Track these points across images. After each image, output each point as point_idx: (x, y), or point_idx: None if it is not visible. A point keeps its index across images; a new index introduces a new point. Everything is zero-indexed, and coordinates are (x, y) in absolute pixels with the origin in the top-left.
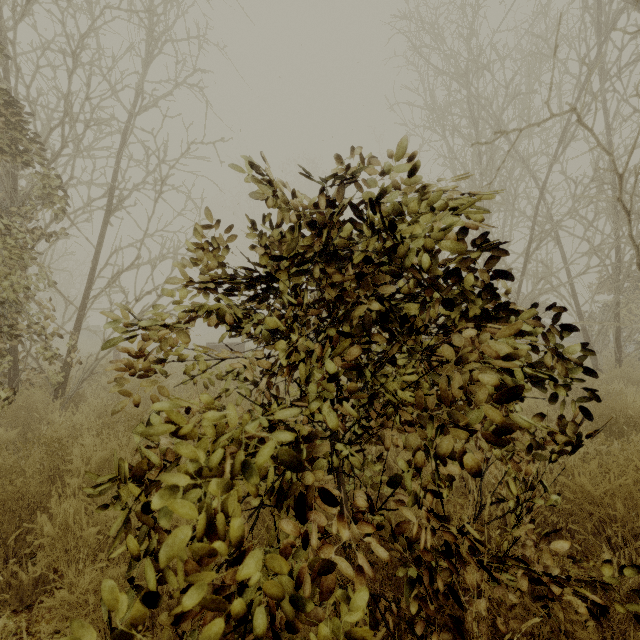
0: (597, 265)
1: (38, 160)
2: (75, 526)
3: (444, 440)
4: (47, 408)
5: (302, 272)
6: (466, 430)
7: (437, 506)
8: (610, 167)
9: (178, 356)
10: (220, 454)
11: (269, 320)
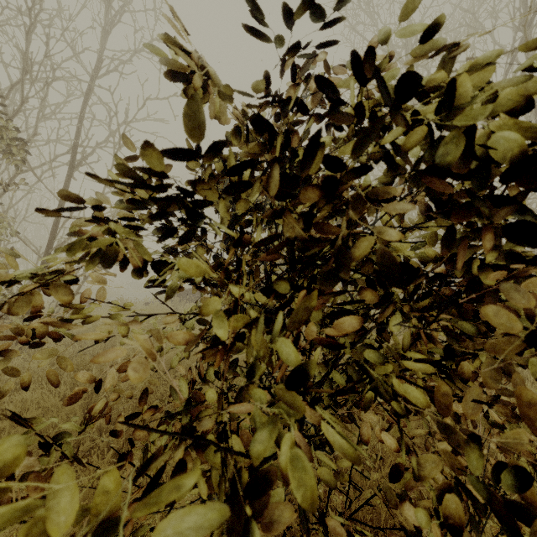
0: None
1: None
2: None
3: None
4: None
5: (246, 188)
6: None
7: None
8: None
9: (82, 315)
10: None
11: (185, 266)
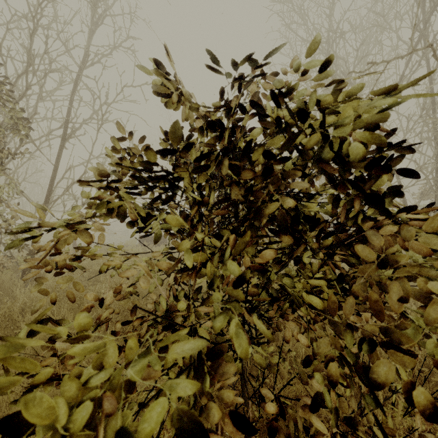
0: (424, 178)
1: (6, 97)
2: (4, 403)
3: (380, 366)
4: (13, 286)
5: (207, 169)
6: (398, 348)
7: (340, 403)
8: (434, 106)
9: (90, 253)
10: (87, 414)
11: (170, 219)
